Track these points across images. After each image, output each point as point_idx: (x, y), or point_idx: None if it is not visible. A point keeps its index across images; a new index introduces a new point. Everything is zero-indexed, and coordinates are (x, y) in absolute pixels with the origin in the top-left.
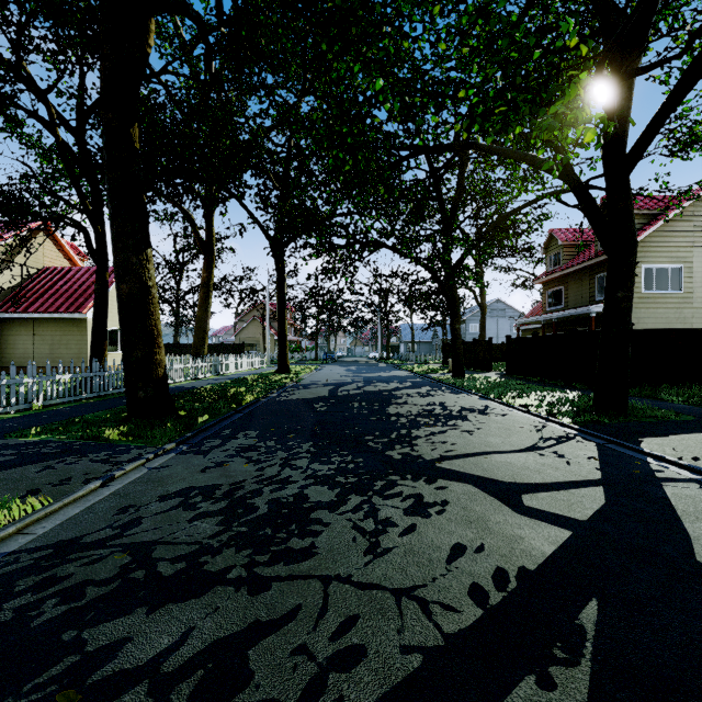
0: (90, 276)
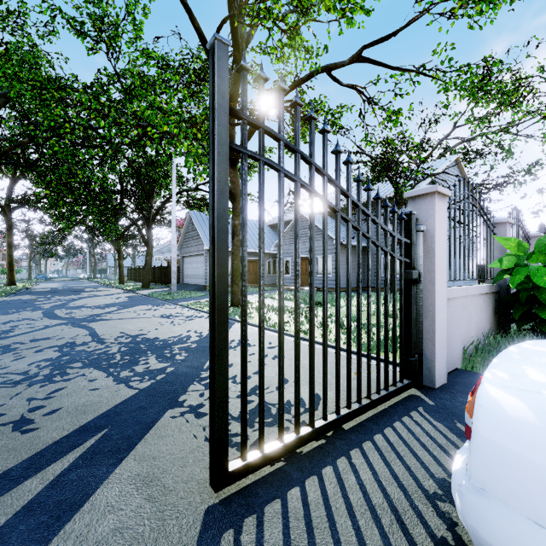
0: None
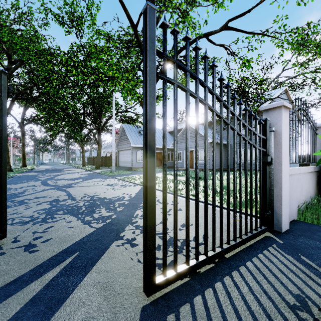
0: None
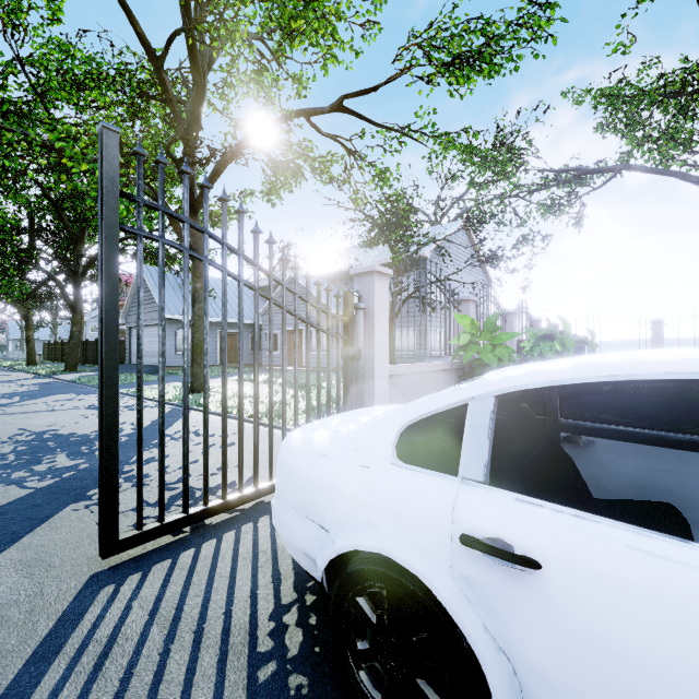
0: None
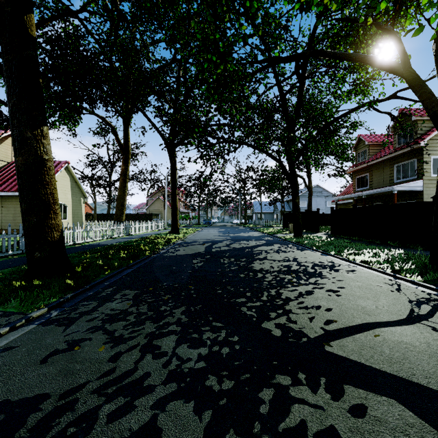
0: None
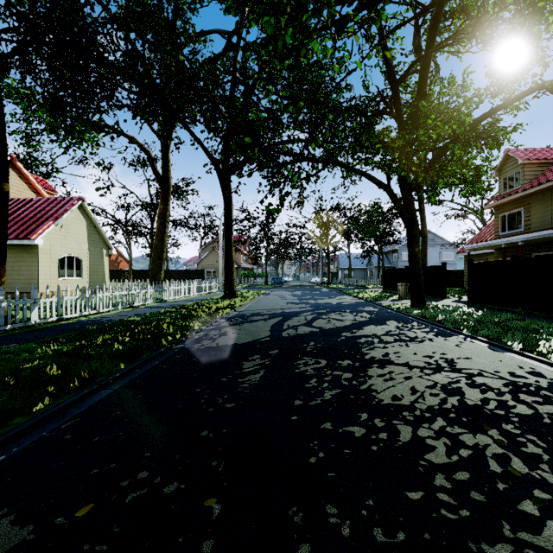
0: (47, 206)
